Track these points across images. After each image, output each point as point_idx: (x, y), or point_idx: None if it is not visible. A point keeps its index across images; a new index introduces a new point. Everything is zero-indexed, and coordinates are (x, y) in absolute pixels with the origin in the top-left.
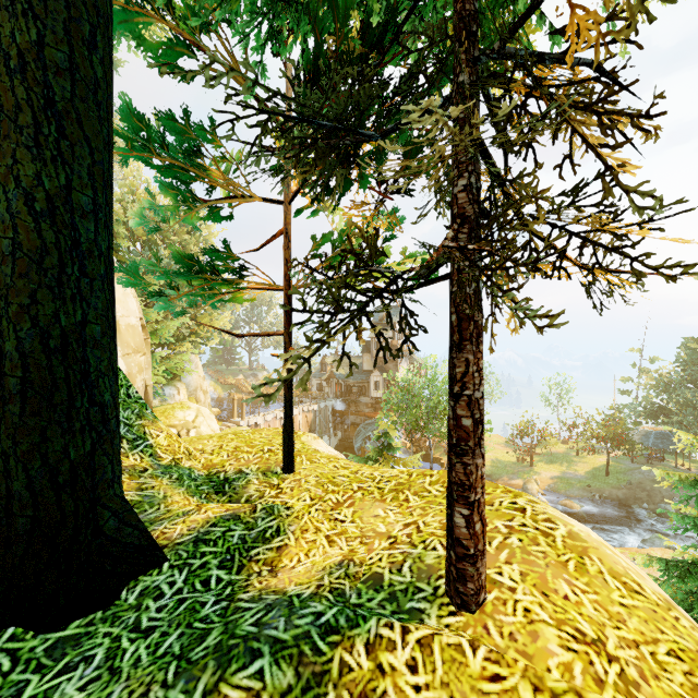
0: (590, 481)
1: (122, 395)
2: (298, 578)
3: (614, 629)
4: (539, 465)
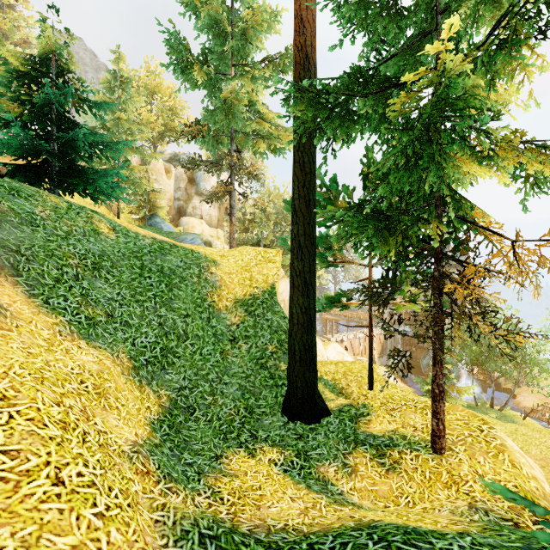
0: None
1: None
2: (376, 431)
3: (494, 474)
4: None
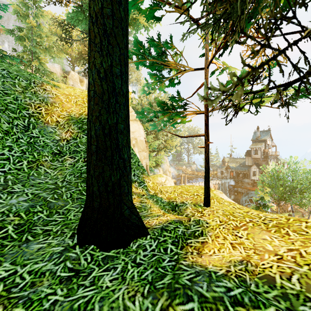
0: None
1: (136, 164)
2: (214, 262)
3: None
4: None
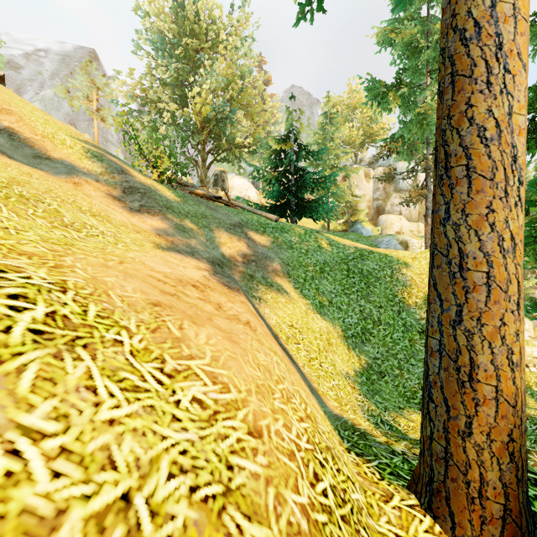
0: None
1: None
2: None
3: None
4: None
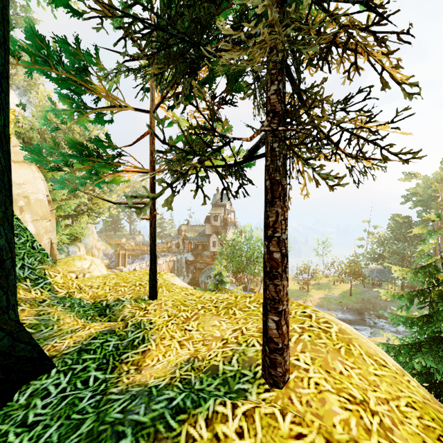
0: (341, 299)
1: (28, 247)
2: (156, 373)
3: (373, 392)
4: (312, 291)
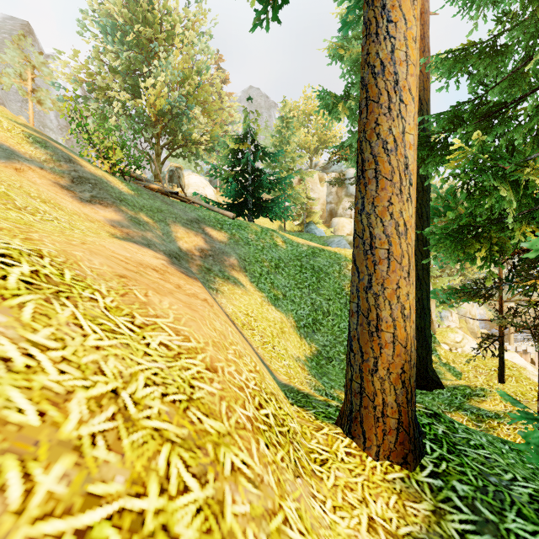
0: None
1: None
2: (485, 407)
3: None
4: None
